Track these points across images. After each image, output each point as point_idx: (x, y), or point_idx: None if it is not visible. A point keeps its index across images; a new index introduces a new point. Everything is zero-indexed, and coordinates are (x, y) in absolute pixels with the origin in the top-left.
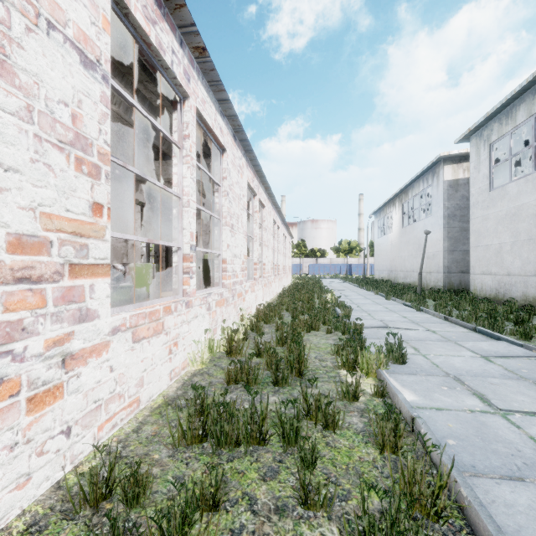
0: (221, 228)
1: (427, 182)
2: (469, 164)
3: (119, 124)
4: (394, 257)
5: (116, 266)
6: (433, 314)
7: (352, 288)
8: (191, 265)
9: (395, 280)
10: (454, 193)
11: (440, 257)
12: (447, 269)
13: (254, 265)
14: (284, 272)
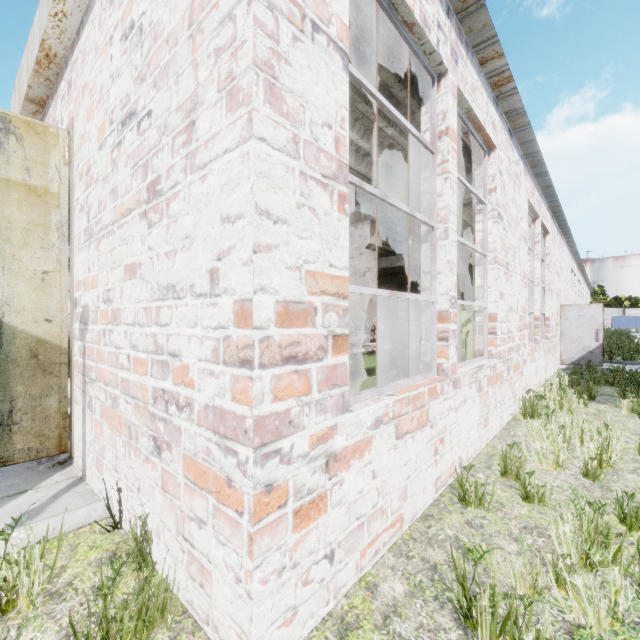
0: None
1: None
2: None
3: None
4: None
5: None
6: None
7: None
8: None
9: None
10: None
11: None
12: None
13: None
14: None
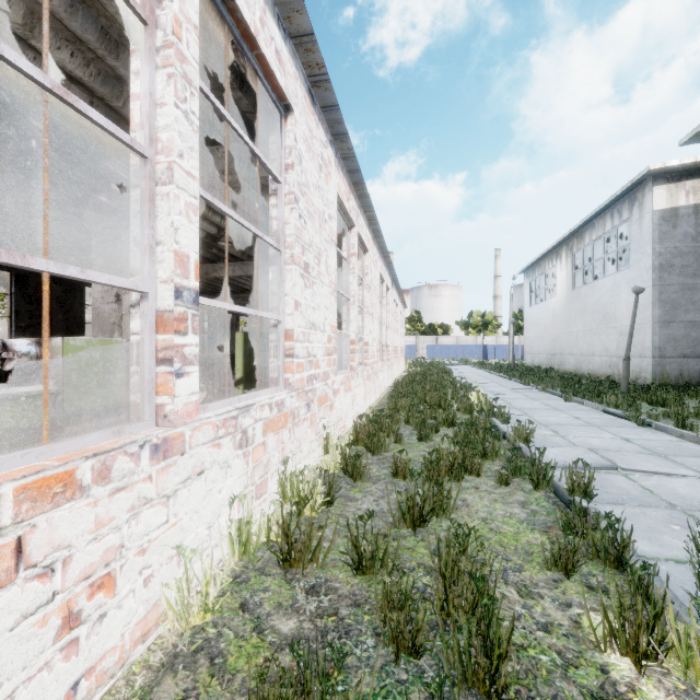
0: (282, 267)
1: (620, 215)
2: (696, 183)
3: (75, 56)
4: (557, 334)
5: (10, 344)
6: (680, 434)
7: (497, 380)
8: (178, 341)
9: (560, 367)
10: (670, 230)
11: (645, 332)
12: (659, 351)
13: (350, 344)
14: (395, 356)
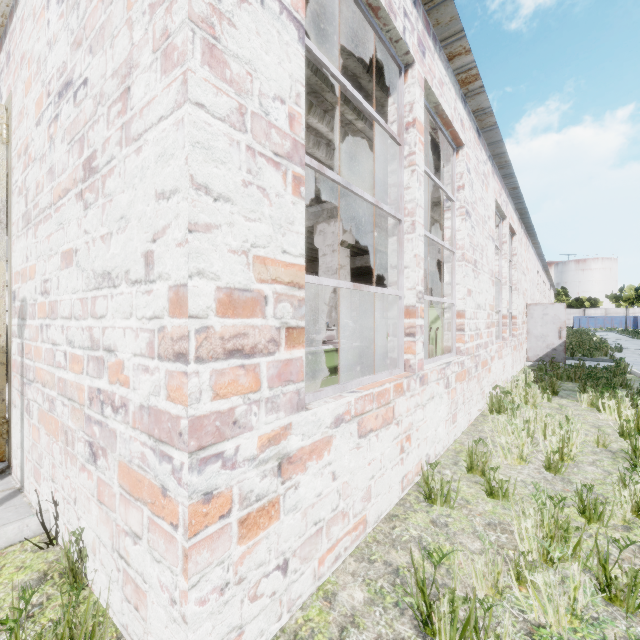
0: None
1: None
2: None
3: None
4: None
5: None
6: None
7: (623, 338)
8: None
9: None
10: None
11: None
12: None
13: None
14: None
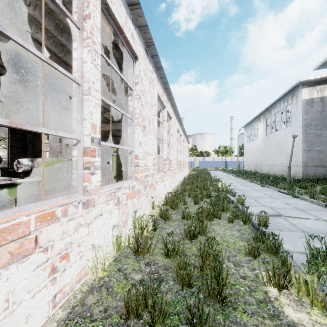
0: (134, 127)
1: (287, 102)
2: (322, 87)
3: (43, 35)
4: (259, 156)
5: (21, 161)
6: (311, 201)
7: (231, 177)
8: (92, 160)
9: (260, 171)
10: (310, 109)
11: (298, 155)
12: (305, 164)
13: (163, 161)
14: (184, 166)
